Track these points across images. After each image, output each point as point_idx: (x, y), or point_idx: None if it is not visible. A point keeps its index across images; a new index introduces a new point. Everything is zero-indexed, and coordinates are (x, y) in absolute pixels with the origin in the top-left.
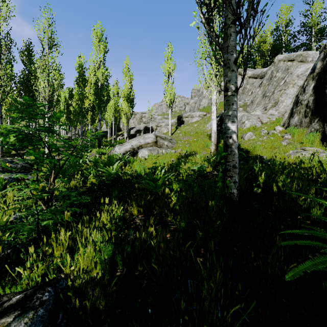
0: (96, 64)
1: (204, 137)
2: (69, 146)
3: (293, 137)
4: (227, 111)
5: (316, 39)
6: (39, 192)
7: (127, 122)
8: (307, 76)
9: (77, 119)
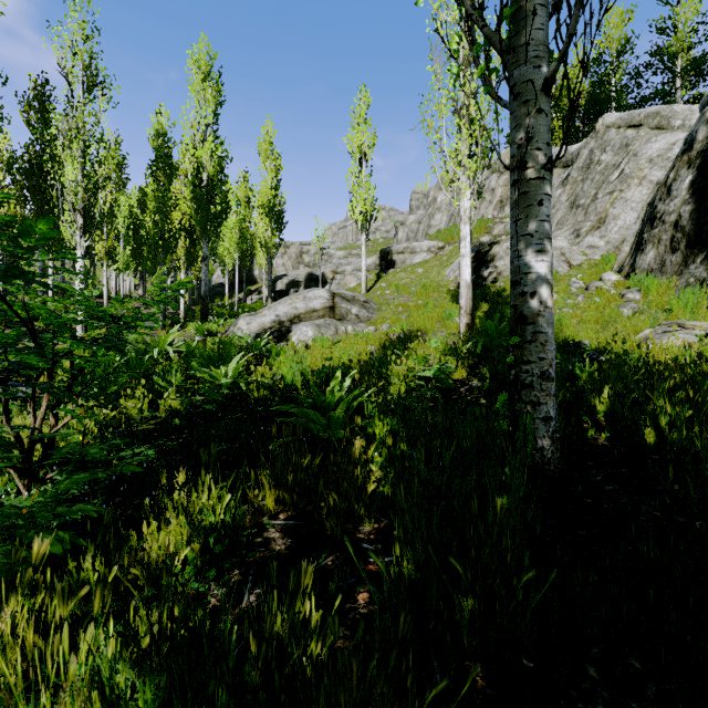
0: (198, 131)
1: (441, 297)
2: (106, 318)
3: (645, 296)
4: (522, 222)
5: (683, 83)
6: None
7: (269, 264)
8: (674, 160)
9: (154, 256)
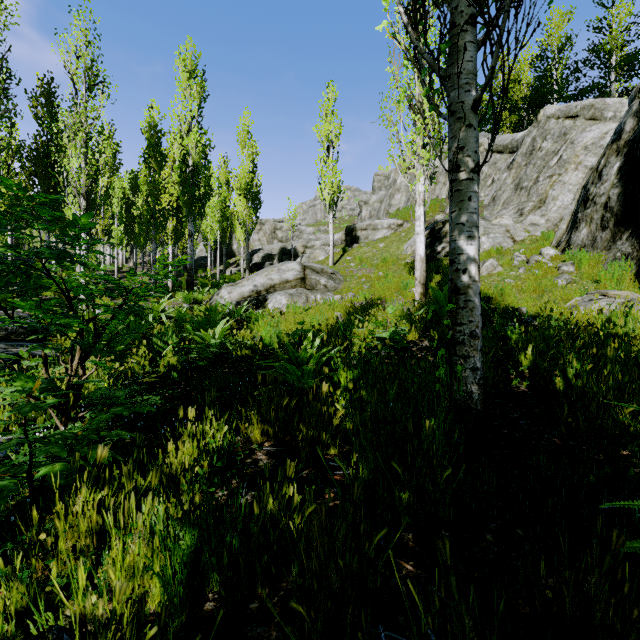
0: (184, 122)
1: (399, 269)
2: (119, 289)
3: (578, 269)
4: (456, 213)
5: (618, 76)
6: (42, 394)
7: (247, 240)
8: (605, 148)
9: (146, 233)
